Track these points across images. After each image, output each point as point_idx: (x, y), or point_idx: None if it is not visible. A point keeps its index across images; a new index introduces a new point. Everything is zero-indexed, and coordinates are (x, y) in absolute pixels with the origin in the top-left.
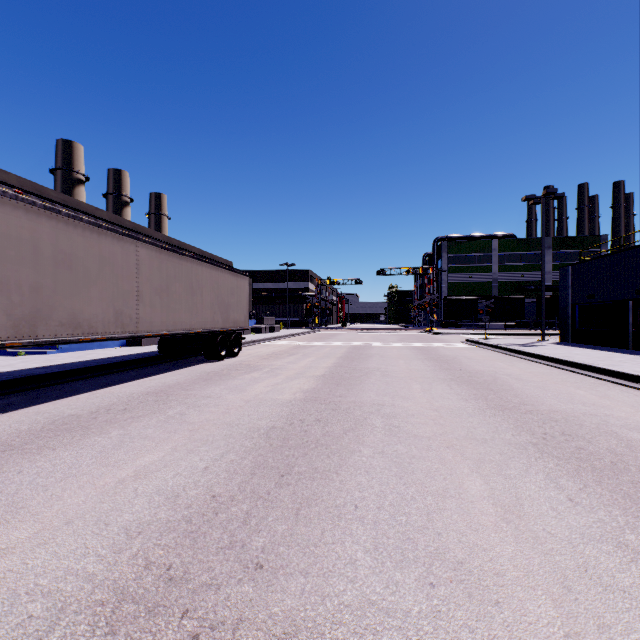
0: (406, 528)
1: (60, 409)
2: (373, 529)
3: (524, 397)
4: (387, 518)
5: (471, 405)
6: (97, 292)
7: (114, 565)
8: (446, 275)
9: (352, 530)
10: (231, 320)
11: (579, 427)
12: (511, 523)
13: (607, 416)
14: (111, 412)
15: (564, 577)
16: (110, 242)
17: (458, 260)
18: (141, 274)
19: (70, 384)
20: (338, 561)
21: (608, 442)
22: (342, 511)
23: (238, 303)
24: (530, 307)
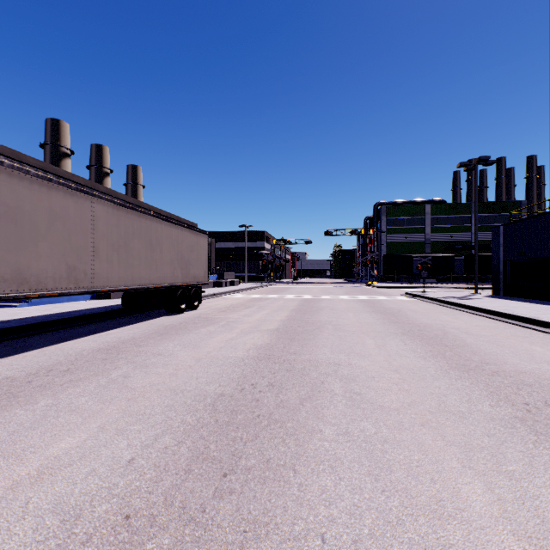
0: None
1: None
2: None
3: (483, 354)
4: None
5: (431, 364)
6: (47, 247)
7: None
8: (385, 236)
9: None
10: (191, 275)
11: None
12: None
13: None
14: (51, 374)
15: None
16: (62, 197)
17: (395, 222)
18: (97, 230)
19: (25, 339)
20: None
21: None
22: None
23: (198, 259)
24: (458, 264)
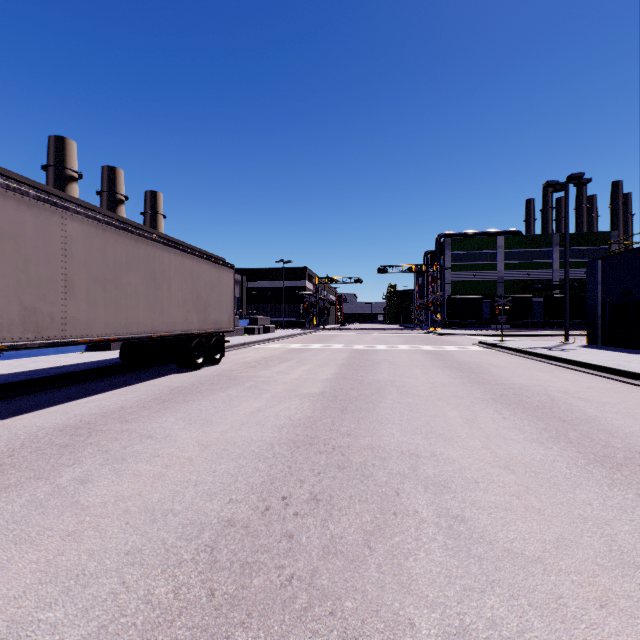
0: None
1: None
2: None
3: (624, 436)
4: None
5: (557, 455)
6: None
7: None
8: (449, 273)
9: None
10: (211, 320)
11: None
12: None
13: None
14: None
15: None
16: (13, 207)
17: (462, 258)
18: (71, 257)
19: None
20: None
21: None
22: None
23: (220, 300)
24: (537, 307)
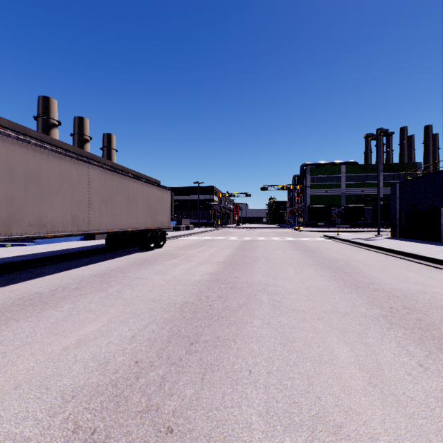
0: (291, 392)
1: (29, 288)
2: (264, 393)
3: (371, 278)
4: (275, 382)
5: (333, 284)
6: (58, 201)
7: (47, 429)
8: (309, 190)
9: (247, 394)
10: (158, 221)
11: (416, 302)
12: (376, 387)
13: (435, 293)
14: (66, 290)
15: (429, 441)
16: (68, 165)
17: (317, 180)
18: (91, 188)
19: (40, 268)
20: (236, 425)
21: (440, 315)
22: (239, 376)
23: (163, 209)
24: (368, 212)
